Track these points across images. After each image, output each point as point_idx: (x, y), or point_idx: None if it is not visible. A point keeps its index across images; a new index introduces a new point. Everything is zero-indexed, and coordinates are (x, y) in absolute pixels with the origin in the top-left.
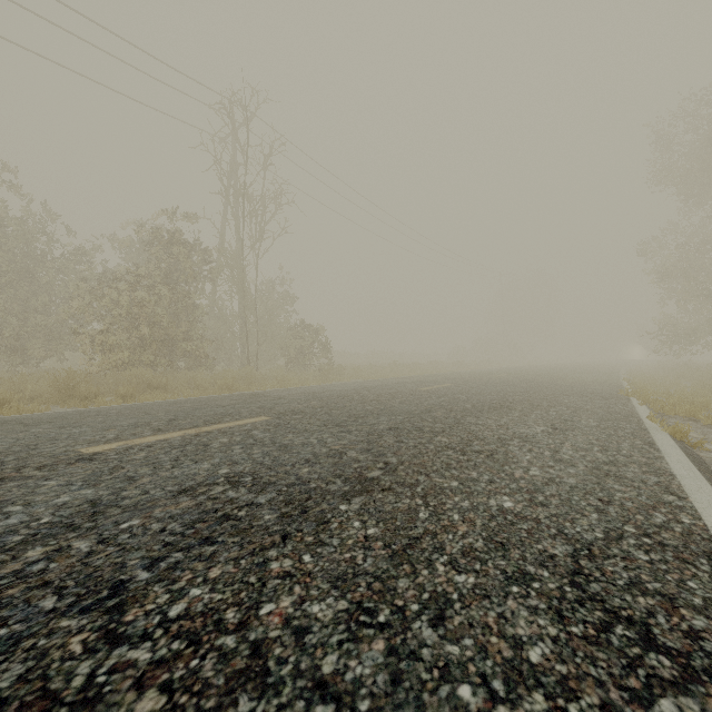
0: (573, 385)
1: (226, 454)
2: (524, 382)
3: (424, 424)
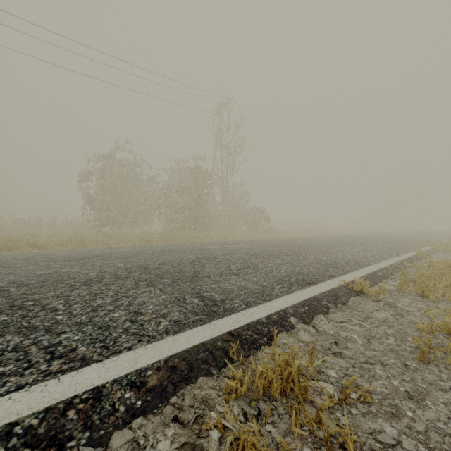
0: (407, 239)
1: (248, 249)
2: (378, 238)
3: (310, 247)
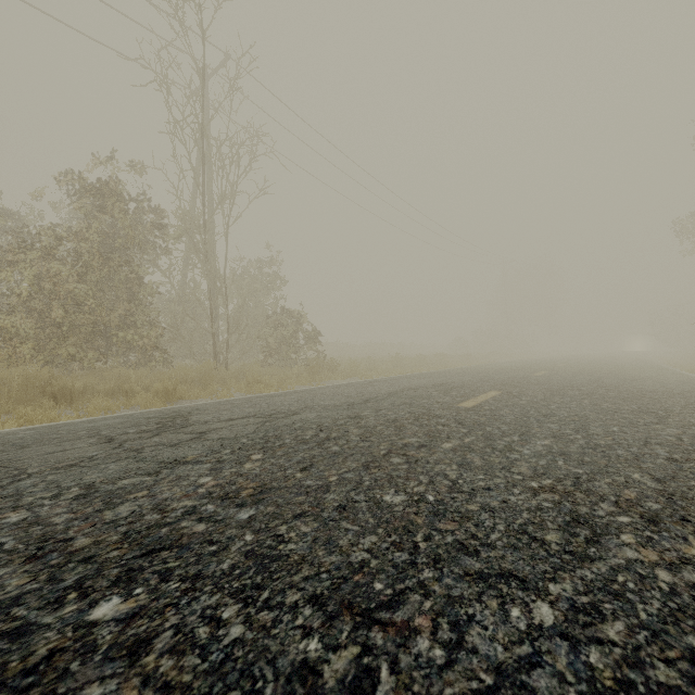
0: (679, 392)
1: None
2: (597, 386)
3: None
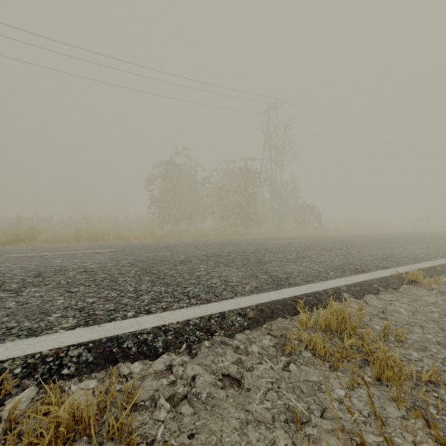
0: None
1: (300, 244)
2: None
3: (365, 243)
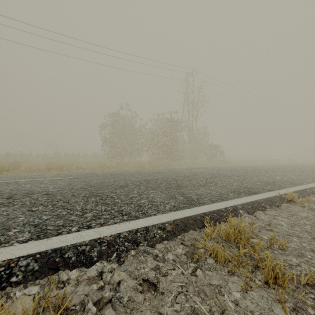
0: None
1: (209, 173)
2: None
3: (255, 172)
